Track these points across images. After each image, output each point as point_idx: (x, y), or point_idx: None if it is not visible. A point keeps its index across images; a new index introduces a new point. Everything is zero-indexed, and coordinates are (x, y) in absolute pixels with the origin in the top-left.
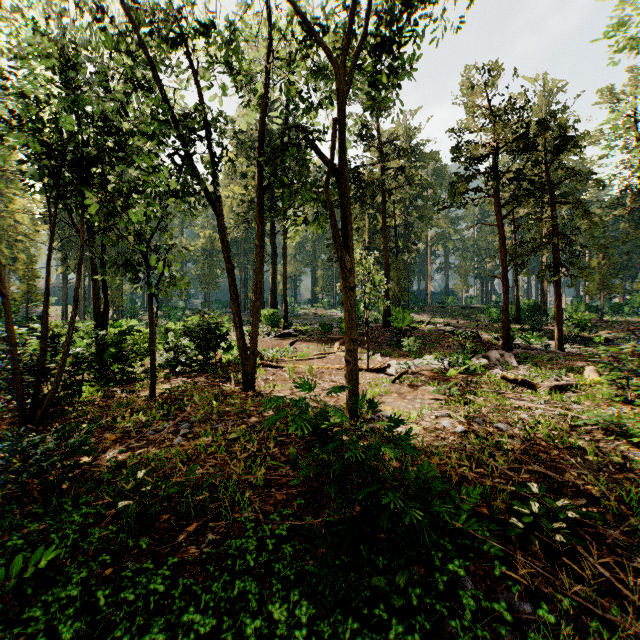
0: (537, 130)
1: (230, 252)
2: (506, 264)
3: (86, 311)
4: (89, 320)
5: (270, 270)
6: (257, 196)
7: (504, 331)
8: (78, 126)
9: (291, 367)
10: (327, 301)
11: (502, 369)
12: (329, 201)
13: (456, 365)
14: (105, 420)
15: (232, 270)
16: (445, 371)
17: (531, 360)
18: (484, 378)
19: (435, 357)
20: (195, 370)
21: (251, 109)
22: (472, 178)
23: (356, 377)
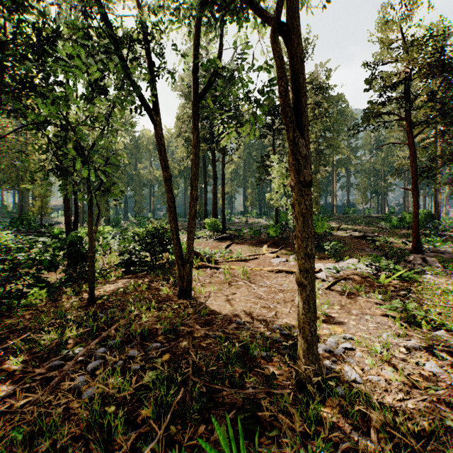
0: (447, 56)
1: (167, 161)
2: (416, 177)
3: (84, 220)
4: (83, 226)
5: (212, 189)
6: (192, 104)
7: (414, 236)
8: (14, 34)
9: (227, 268)
10: (255, 212)
11: (432, 274)
12: (278, 54)
13: (385, 270)
14: (7, 344)
15: (169, 178)
16: (375, 276)
17: (451, 264)
18: (422, 286)
19: (358, 260)
20: (146, 269)
21: (191, 39)
22: (382, 105)
23: (314, 307)
